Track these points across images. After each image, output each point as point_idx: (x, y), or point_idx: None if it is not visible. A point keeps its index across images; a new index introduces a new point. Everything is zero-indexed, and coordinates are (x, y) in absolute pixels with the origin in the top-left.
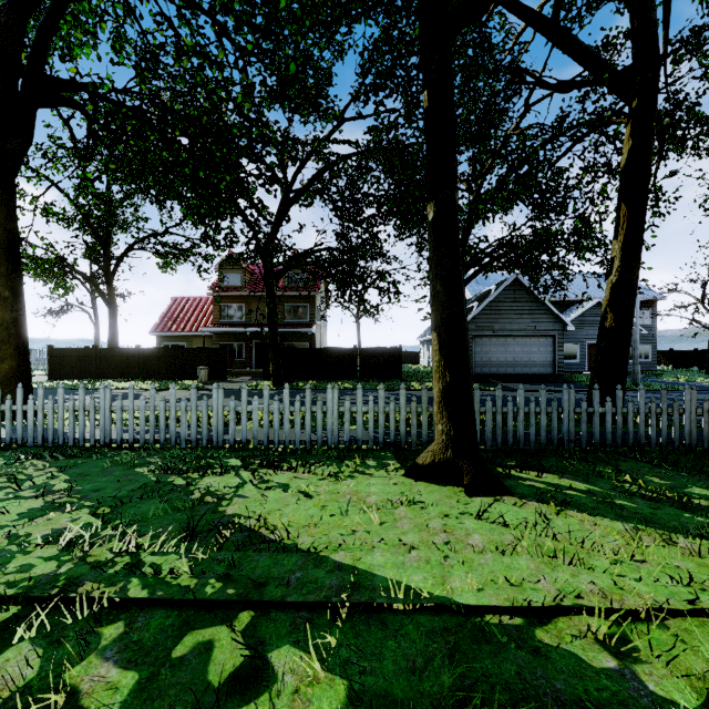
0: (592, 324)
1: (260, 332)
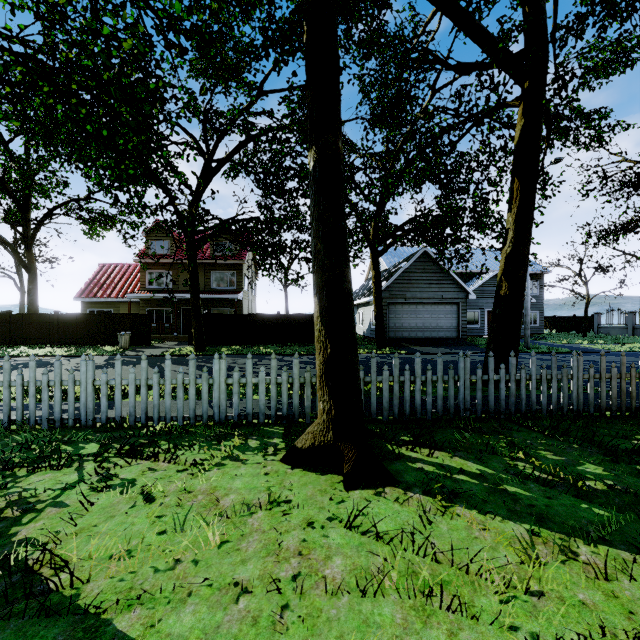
0: (490, 293)
1: (171, 298)
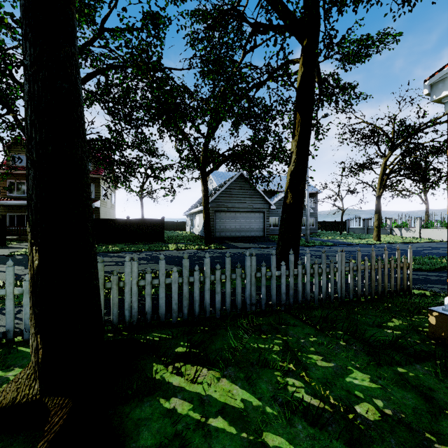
0: None
1: None
